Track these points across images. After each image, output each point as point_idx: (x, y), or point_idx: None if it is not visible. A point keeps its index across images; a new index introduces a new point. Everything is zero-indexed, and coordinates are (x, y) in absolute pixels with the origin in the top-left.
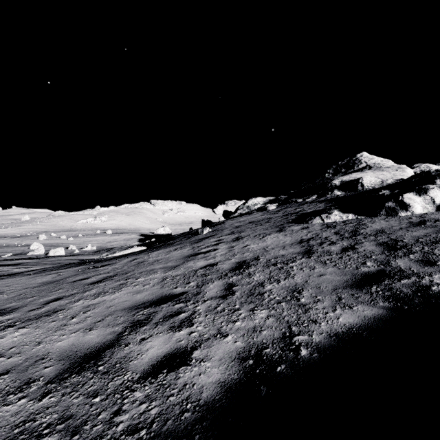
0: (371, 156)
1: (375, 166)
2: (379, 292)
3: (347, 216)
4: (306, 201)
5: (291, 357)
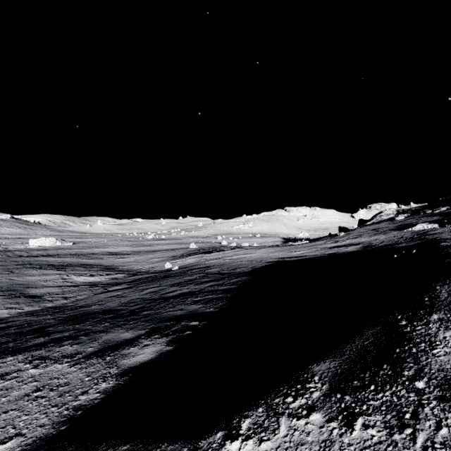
0: None
1: None
2: (386, 247)
3: (428, 227)
4: (433, 212)
5: (355, 252)
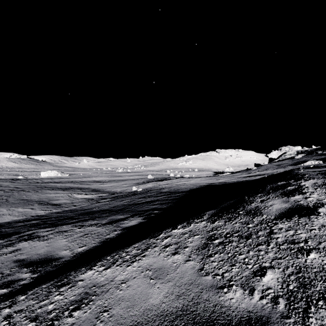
0: None
1: None
2: None
3: (315, 163)
4: (322, 153)
5: None
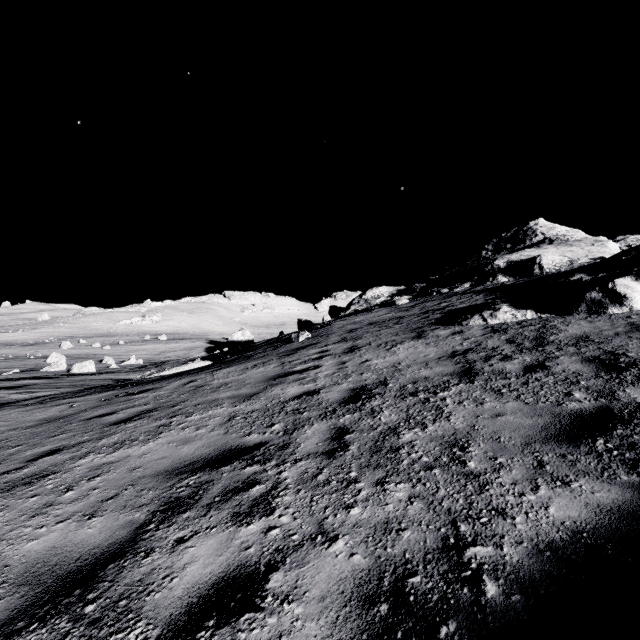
0: (551, 224)
1: (558, 239)
2: (612, 452)
3: (524, 315)
4: (454, 291)
5: (466, 602)
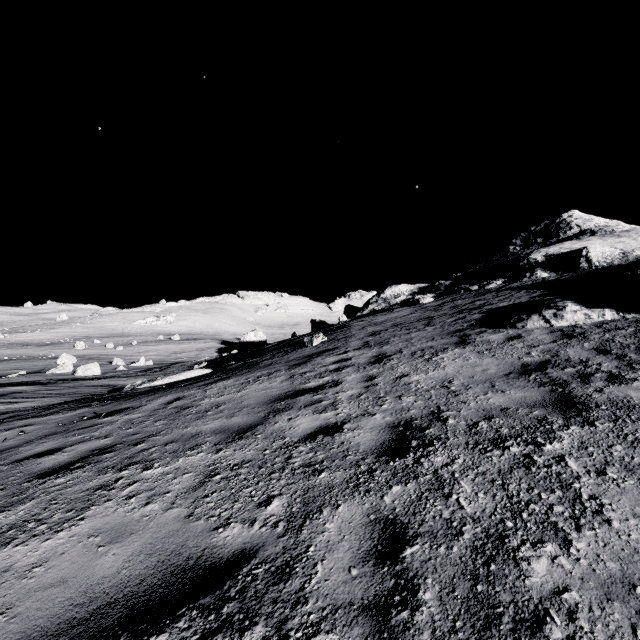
0: (588, 216)
1: (601, 230)
2: None
3: (601, 315)
4: (486, 288)
5: None
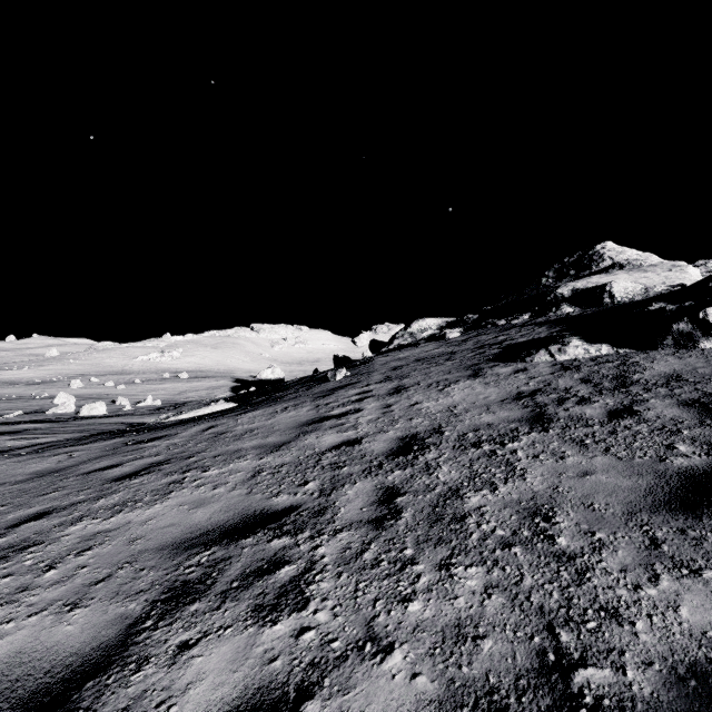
0: (621, 248)
1: (629, 264)
2: None
3: (598, 350)
4: (512, 323)
5: None
